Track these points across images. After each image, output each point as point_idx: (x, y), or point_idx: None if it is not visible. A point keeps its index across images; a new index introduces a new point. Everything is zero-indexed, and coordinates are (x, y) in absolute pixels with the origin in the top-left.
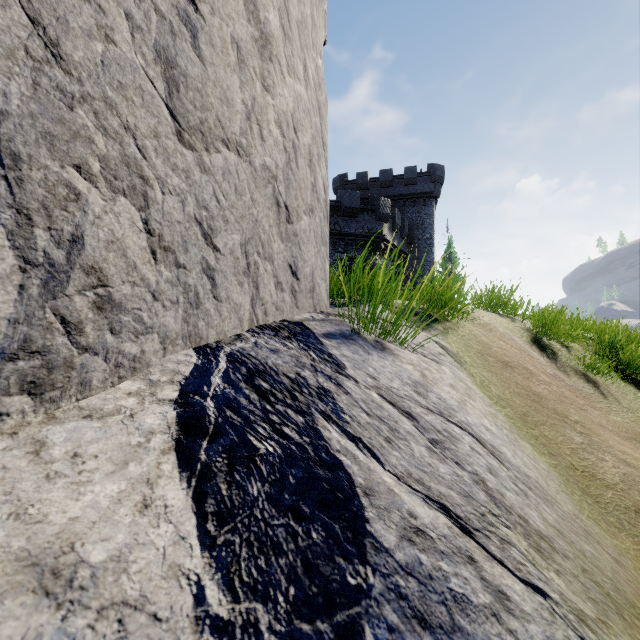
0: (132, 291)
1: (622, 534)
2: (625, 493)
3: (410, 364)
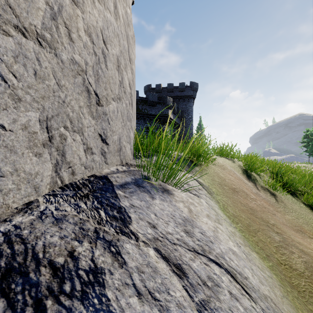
0: None
1: None
2: (310, 279)
3: (181, 201)
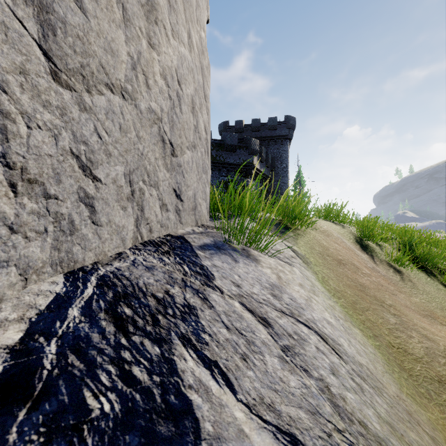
0: None
1: (431, 404)
2: (429, 365)
3: (269, 268)
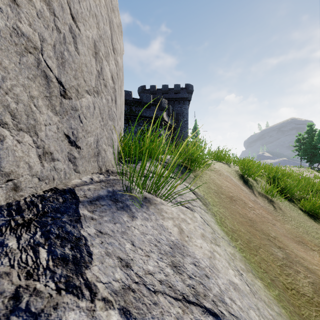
0: None
1: None
2: None
3: (170, 218)
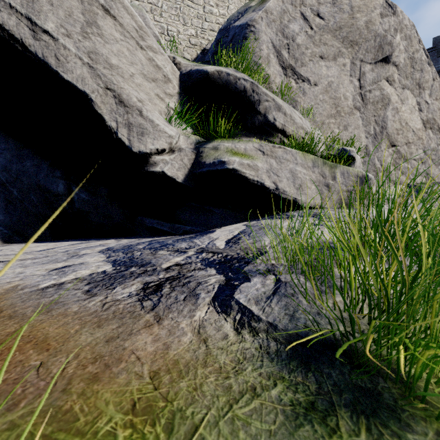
0: (401, 178)
1: None
2: None
3: None
